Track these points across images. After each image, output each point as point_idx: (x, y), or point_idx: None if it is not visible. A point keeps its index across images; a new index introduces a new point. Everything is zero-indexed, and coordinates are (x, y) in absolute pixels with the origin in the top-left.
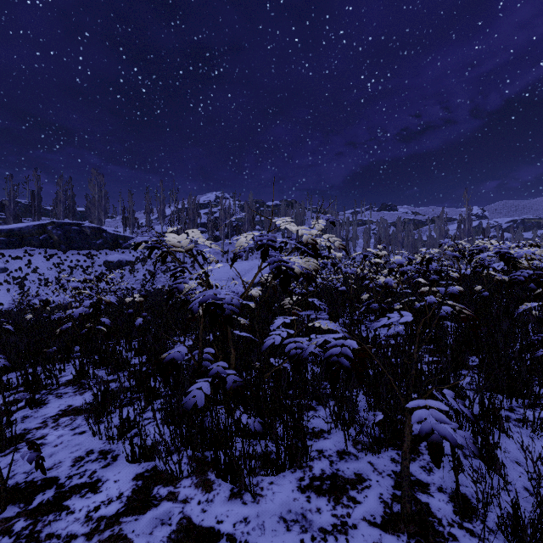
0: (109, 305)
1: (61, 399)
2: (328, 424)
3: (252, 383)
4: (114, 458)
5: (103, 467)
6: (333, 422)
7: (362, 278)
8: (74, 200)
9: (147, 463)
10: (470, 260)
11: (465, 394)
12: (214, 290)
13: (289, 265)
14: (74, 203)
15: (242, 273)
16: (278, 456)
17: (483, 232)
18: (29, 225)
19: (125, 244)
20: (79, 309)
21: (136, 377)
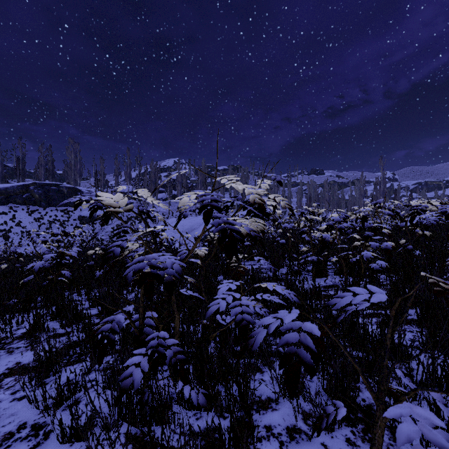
0: (70, 257)
1: (11, 355)
2: (276, 391)
3: (199, 337)
4: (45, 435)
5: (32, 448)
6: (281, 391)
7: (301, 234)
8: (53, 164)
9: (80, 443)
10: (411, 219)
11: (419, 361)
12: (152, 255)
13: (235, 227)
14: (53, 167)
15: (195, 226)
16: (223, 442)
17: (395, 192)
18: (14, 185)
19: (60, 204)
20: (39, 263)
21: (85, 332)
